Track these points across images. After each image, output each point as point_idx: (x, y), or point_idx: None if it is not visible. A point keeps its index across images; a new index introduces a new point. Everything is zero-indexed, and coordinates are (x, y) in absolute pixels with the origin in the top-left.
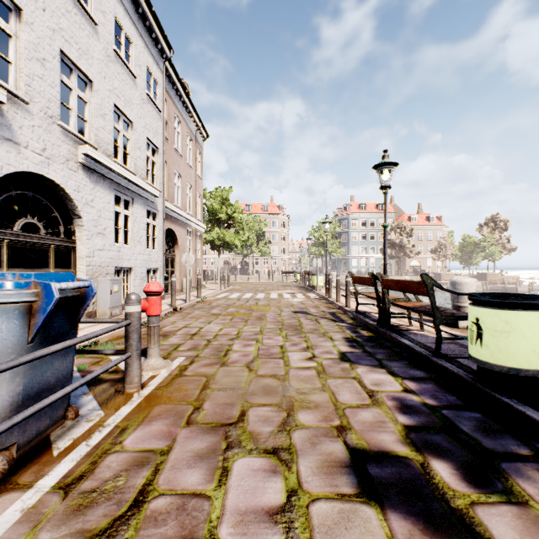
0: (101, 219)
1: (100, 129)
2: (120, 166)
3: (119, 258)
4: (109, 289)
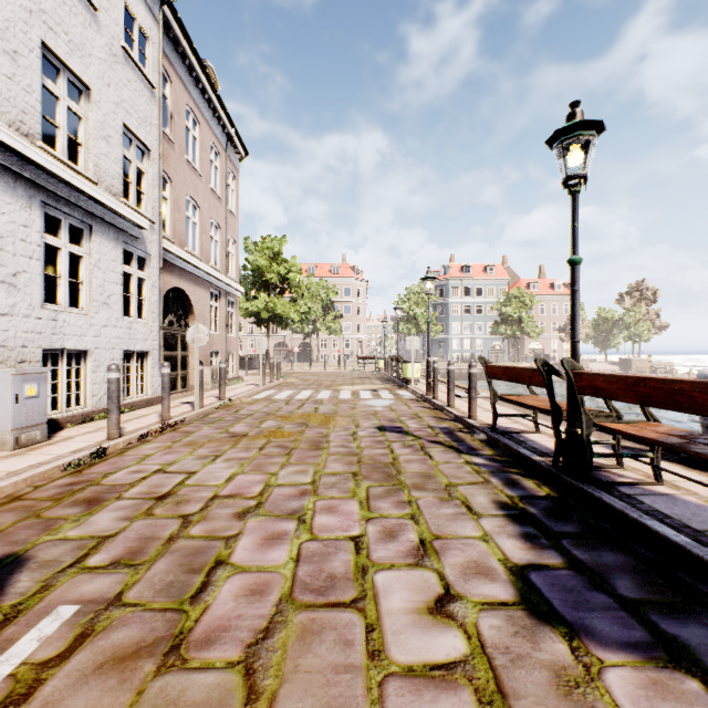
0: (4, 254)
1: (2, 77)
2: (50, 156)
3: (54, 333)
4: (10, 392)
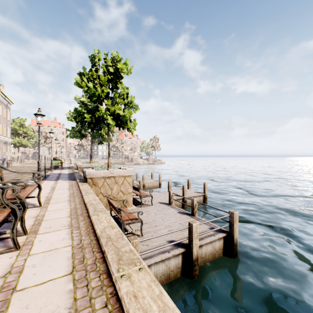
0: None
1: None
2: None
3: None
4: None
